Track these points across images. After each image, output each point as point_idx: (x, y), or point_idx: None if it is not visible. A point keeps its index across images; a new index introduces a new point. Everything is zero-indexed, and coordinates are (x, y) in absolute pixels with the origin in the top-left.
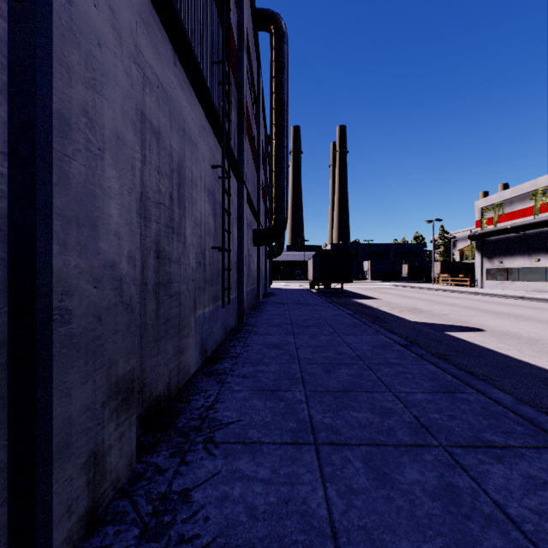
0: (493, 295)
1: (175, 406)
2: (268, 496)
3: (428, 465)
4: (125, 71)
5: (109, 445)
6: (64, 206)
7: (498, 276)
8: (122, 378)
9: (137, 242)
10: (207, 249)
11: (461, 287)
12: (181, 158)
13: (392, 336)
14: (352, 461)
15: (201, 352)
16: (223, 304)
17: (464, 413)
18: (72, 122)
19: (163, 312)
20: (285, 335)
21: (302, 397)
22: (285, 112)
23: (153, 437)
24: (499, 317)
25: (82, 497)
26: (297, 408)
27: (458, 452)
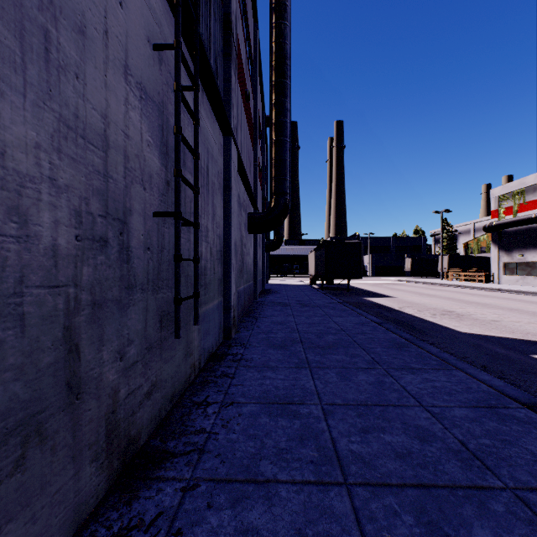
0: (522, 293)
1: None
2: None
3: None
4: None
5: None
6: None
7: (519, 271)
8: None
9: None
10: (137, 214)
11: (475, 282)
12: None
13: (480, 373)
14: None
15: (109, 458)
16: (176, 331)
17: None
18: None
19: None
20: (296, 369)
21: None
22: (288, 67)
23: None
24: None
25: None
26: None
27: None
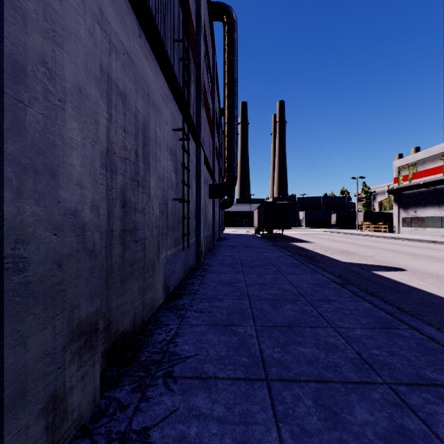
0: (409, 240)
1: (139, 339)
2: (223, 437)
3: (376, 404)
4: (88, 30)
5: (70, 386)
6: (18, 153)
7: (412, 224)
8: (84, 321)
9: (103, 193)
10: (169, 200)
11: (381, 232)
12: (146, 120)
13: (328, 275)
14: (302, 398)
15: (164, 289)
16: (183, 247)
17: (402, 350)
18: (28, 69)
19: (129, 256)
20: (236, 273)
21: (253, 332)
22: (235, 87)
23: (118, 370)
24: (417, 258)
25: (40, 443)
26: (249, 343)
27: (403, 390)
